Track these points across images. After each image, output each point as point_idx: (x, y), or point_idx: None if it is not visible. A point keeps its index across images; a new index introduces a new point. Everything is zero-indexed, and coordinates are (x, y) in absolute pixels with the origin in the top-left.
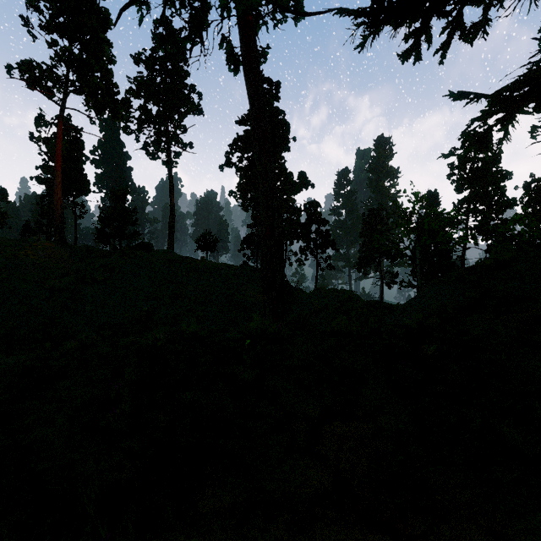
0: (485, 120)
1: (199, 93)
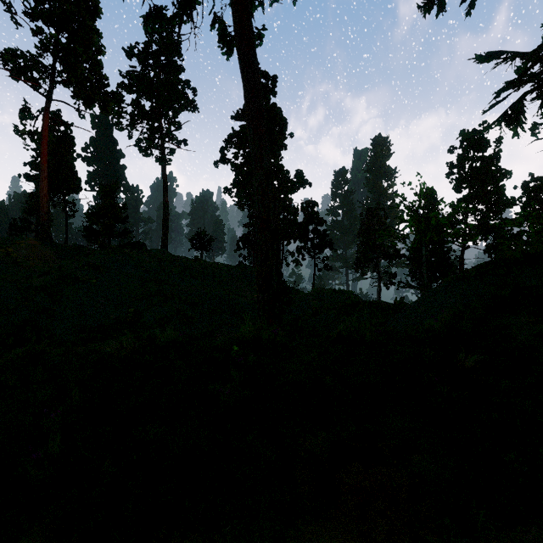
0: (517, 87)
1: (194, 89)
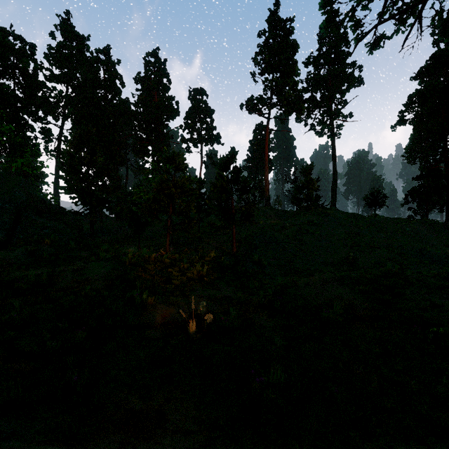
0: None
1: (360, 66)
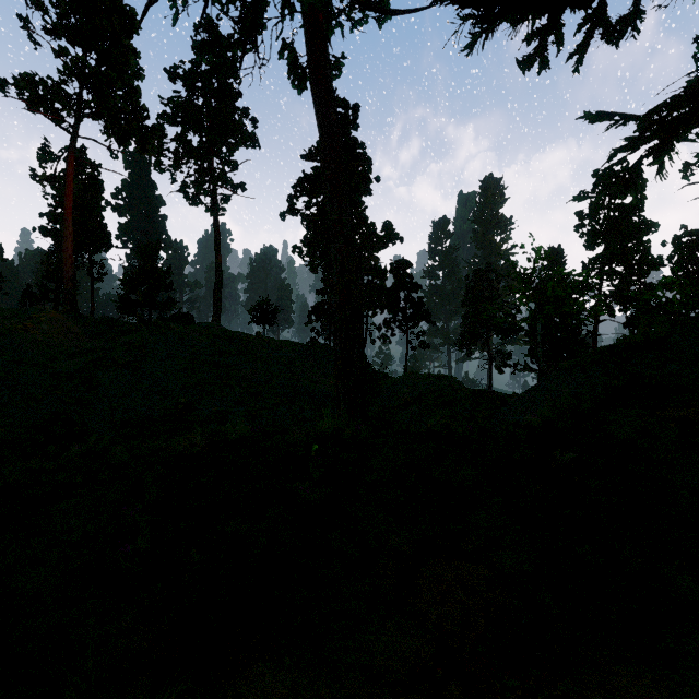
0: (633, 150)
1: (254, 119)
